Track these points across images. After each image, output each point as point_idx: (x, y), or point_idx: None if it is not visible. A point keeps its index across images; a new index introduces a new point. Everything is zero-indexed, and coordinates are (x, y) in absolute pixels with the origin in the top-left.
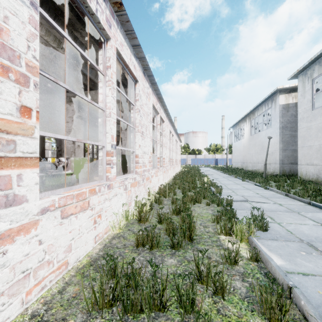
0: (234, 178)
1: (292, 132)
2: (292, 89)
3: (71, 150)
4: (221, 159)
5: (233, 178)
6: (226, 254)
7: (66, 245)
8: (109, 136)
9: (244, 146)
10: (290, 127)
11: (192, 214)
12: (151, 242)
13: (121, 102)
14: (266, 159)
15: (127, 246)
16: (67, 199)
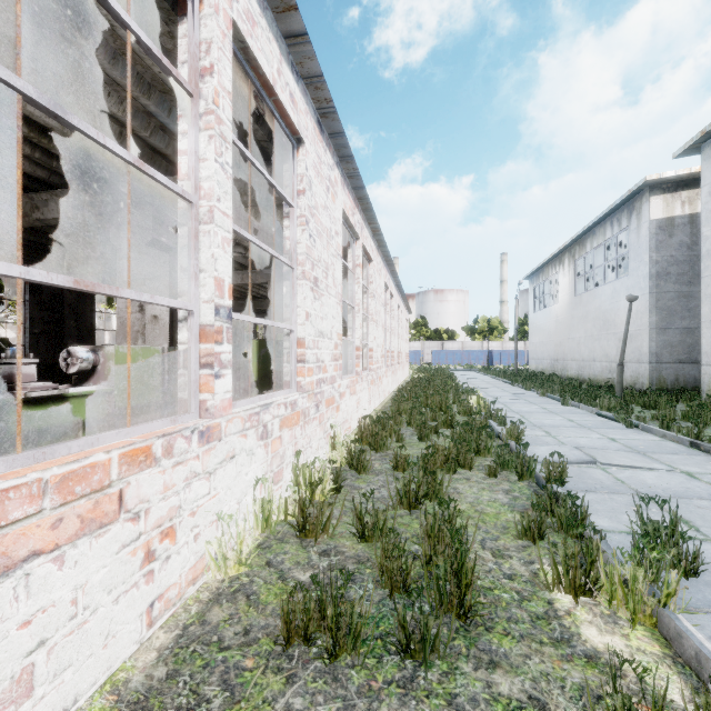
0: (539, 397)
1: (682, 285)
2: (682, 183)
3: (135, 327)
4: (500, 352)
5: (537, 398)
6: (599, 689)
7: (3, 681)
8: (209, 281)
9: (559, 320)
10: (676, 274)
11: (453, 506)
12: (331, 636)
13: (264, 210)
14: (623, 351)
15: (254, 639)
16: (6, 504)
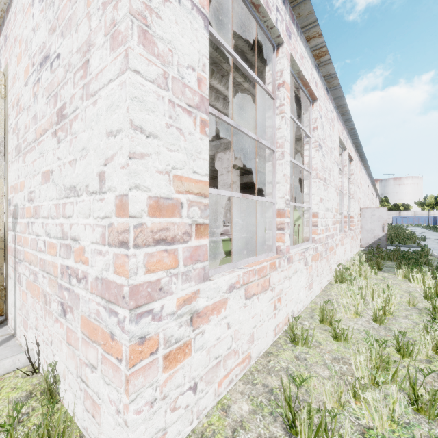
0: None
1: None
2: None
3: None
4: None
5: (437, 234)
6: None
7: None
8: None
9: None
10: None
11: None
12: None
13: None
14: None
15: None
16: None
